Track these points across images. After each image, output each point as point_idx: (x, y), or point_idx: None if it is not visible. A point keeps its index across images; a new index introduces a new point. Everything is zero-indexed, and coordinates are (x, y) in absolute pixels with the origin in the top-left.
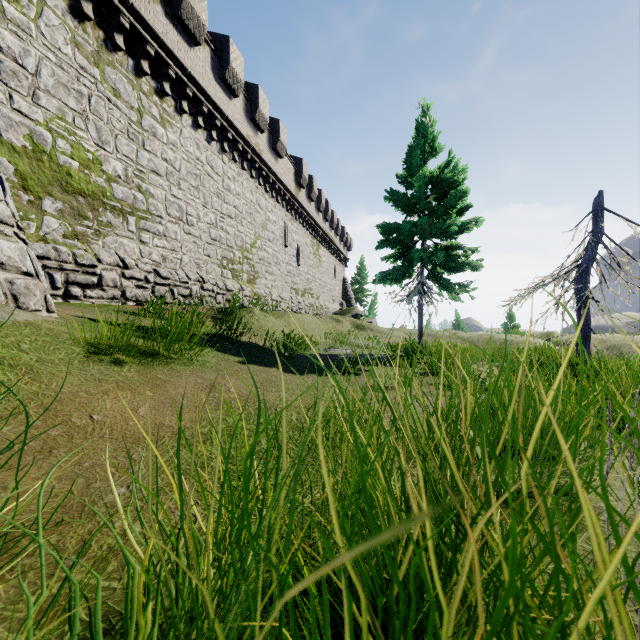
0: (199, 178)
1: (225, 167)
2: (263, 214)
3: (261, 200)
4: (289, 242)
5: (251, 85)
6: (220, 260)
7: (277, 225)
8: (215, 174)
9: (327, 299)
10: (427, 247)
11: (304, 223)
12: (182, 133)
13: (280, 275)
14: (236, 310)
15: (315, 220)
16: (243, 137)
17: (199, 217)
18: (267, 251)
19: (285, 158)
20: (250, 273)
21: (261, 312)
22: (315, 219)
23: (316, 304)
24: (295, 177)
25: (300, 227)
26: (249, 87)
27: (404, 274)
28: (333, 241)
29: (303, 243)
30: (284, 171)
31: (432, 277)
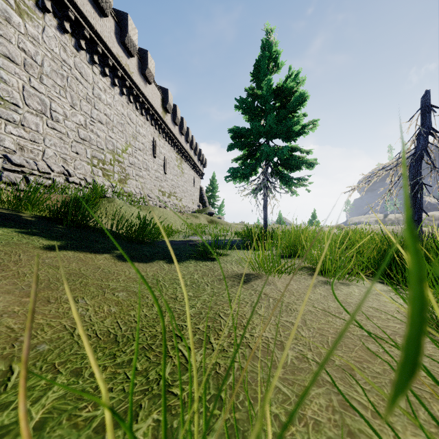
0: (66, 79)
1: (95, 77)
2: (134, 127)
3: (132, 115)
4: (157, 154)
5: (121, 13)
6: (90, 159)
7: (147, 138)
8: (84, 81)
9: (188, 201)
10: (271, 147)
11: (170, 141)
12: (45, 31)
13: (149, 179)
14: (96, 199)
15: (179, 140)
16: (113, 55)
17: (66, 115)
18: (137, 158)
19: (153, 85)
20: (121, 174)
21: (124, 203)
22: (179, 139)
23: (179, 204)
24: (162, 103)
25: (166, 144)
26: (119, 14)
27: (252, 170)
28: (193, 159)
29: (169, 157)
30: (152, 95)
31: (275, 173)
